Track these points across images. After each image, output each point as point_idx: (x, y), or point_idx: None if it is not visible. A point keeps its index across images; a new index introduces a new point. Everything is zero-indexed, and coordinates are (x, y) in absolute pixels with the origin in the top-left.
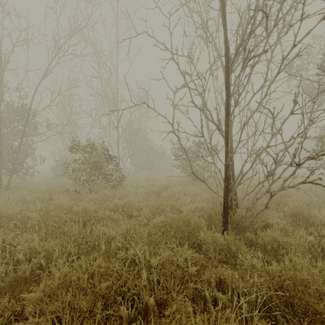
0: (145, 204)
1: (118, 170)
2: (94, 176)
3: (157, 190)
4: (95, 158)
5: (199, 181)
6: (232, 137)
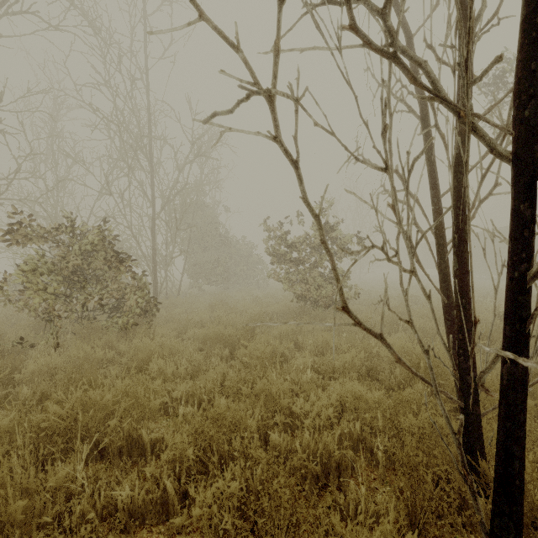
0: (189, 389)
1: (138, 287)
2: (77, 302)
3: (231, 335)
4: (75, 259)
5: (328, 312)
6: (440, 196)
